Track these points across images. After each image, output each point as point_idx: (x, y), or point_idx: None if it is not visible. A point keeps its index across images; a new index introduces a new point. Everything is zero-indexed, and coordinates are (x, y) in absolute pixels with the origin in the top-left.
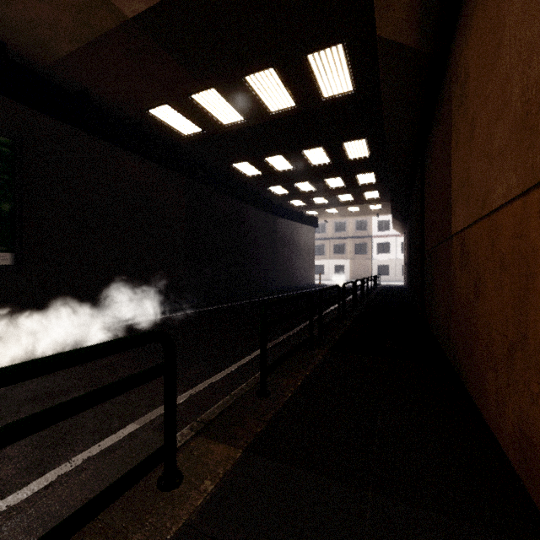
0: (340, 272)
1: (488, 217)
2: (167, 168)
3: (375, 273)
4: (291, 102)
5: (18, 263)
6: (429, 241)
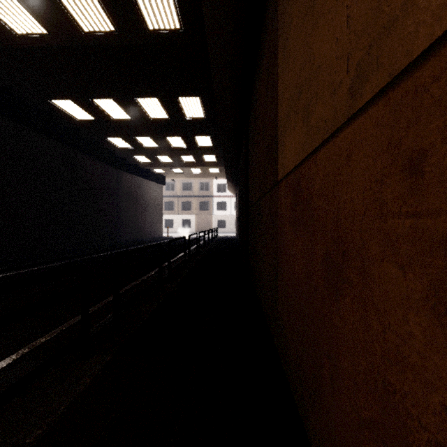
0: (187, 226)
1: (389, 93)
2: None
3: (215, 226)
4: (108, 23)
5: None
6: (253, 196)
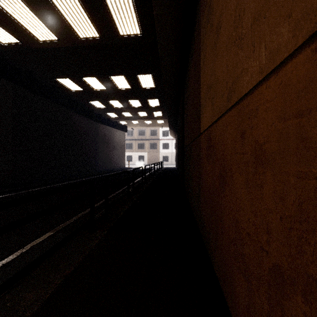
0: (142, 160)
1: (237, 105)
2: None
3: (161, 160)
4: (95, 32)
5: None
6: (186, 140)
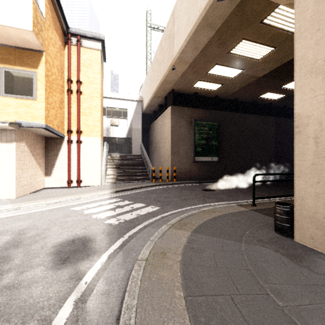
0: None
1: None
2: (264, 115)
3: None
4: None
5: (219, 160)
6: None
